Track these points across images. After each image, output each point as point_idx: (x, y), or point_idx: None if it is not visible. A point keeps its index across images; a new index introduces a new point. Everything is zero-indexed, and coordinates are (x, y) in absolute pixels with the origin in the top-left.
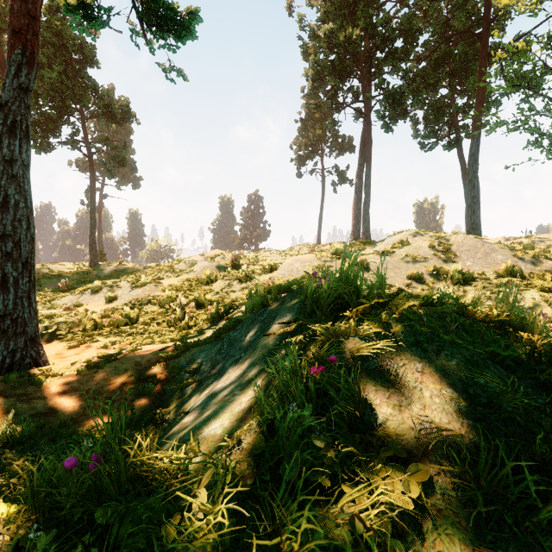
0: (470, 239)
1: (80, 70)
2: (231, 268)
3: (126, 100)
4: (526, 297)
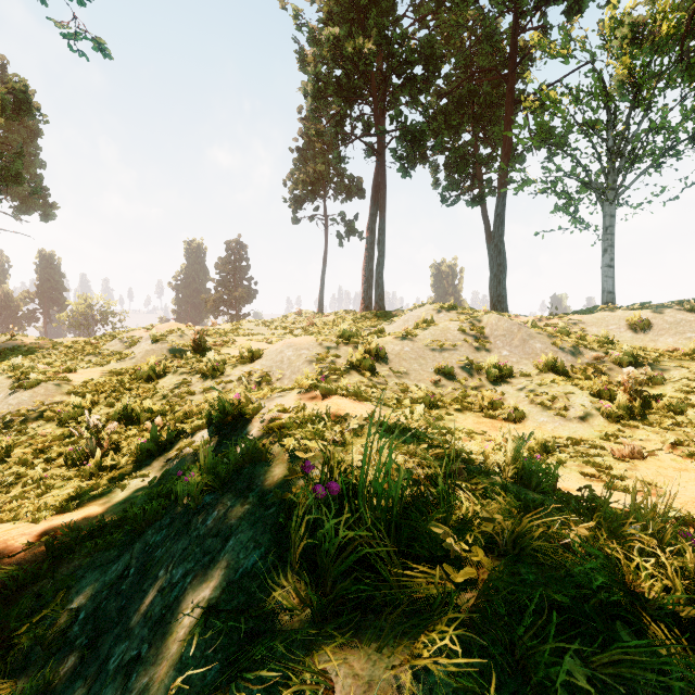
0: (505, 321)
1: None
2: (193, 352)
3: (22, 82)
4: (575, 402)
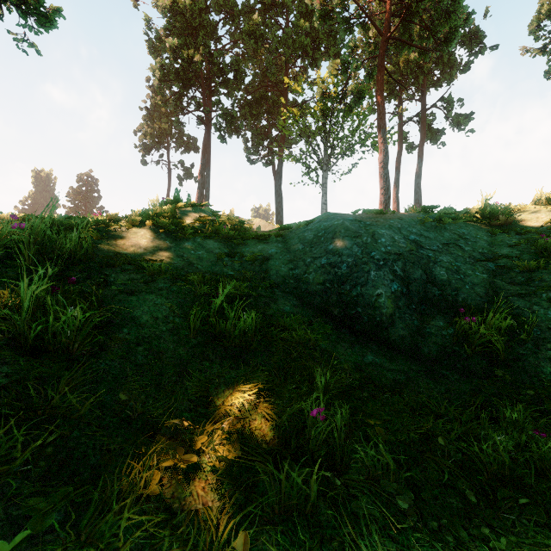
0: (263, 222)
1: None
2: None
3: None
4: None
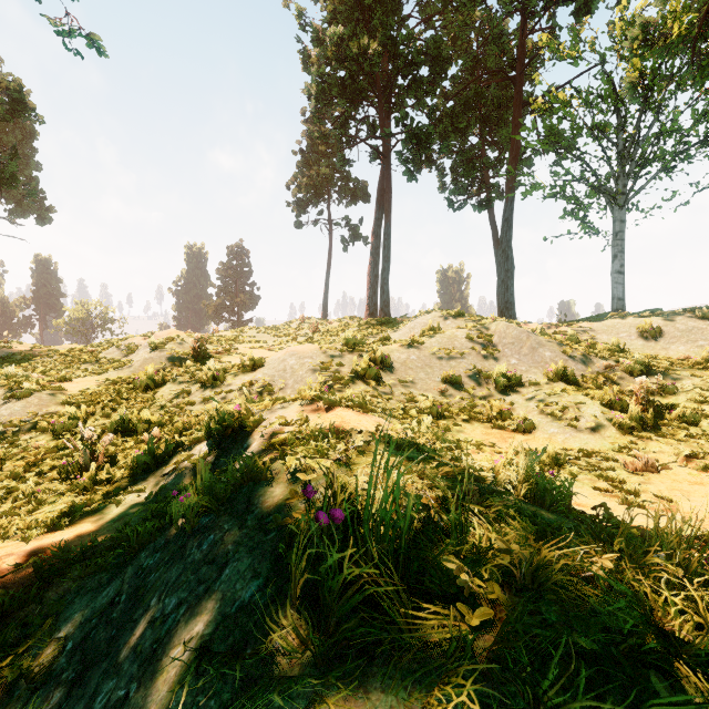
0: (514, 329)
1: None
2: (193, 360)
3: (16, 81)
4: (586, 412)
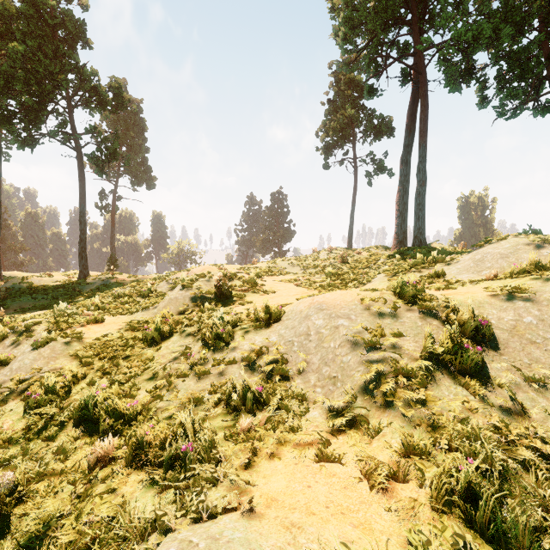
0: None
1: (58, 44)
2: (215, 300)
3: (117, 81)
4: None
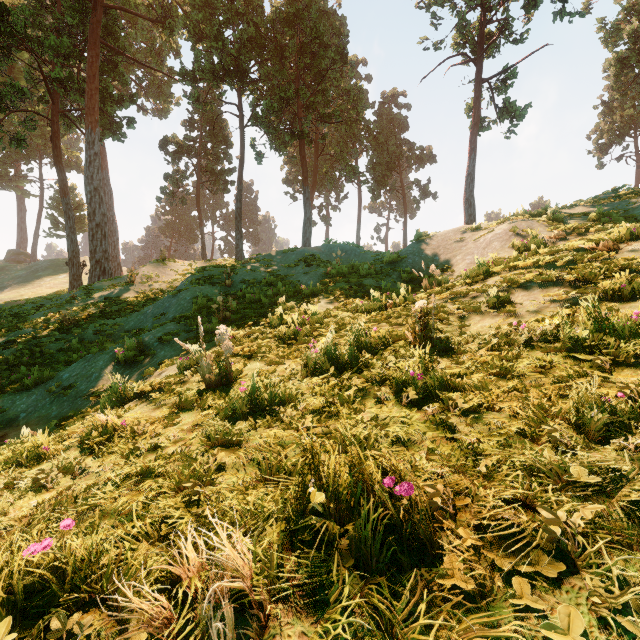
0: None
1: (404, 139)
2: None
3: (430, 148)
4: None
